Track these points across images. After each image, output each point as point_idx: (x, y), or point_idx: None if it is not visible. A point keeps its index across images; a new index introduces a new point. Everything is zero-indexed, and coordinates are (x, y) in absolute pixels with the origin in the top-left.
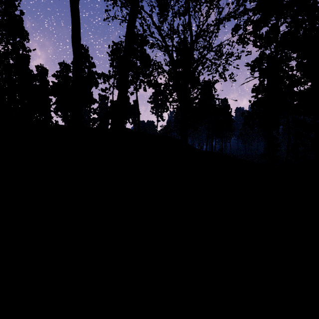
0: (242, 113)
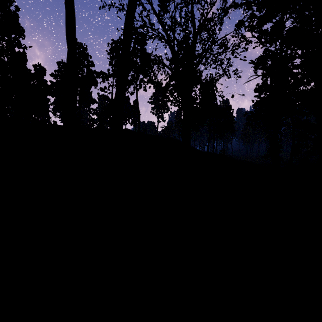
0: (245, 113)
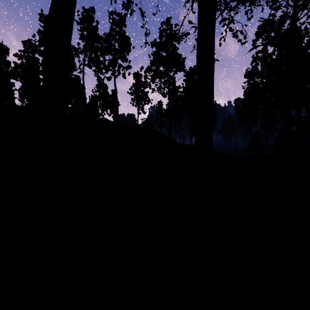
0: (235, 100)
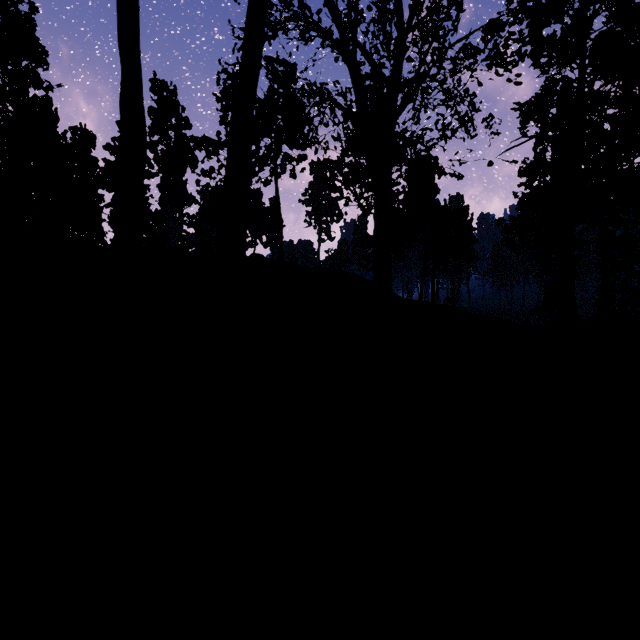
0: (500, 220)
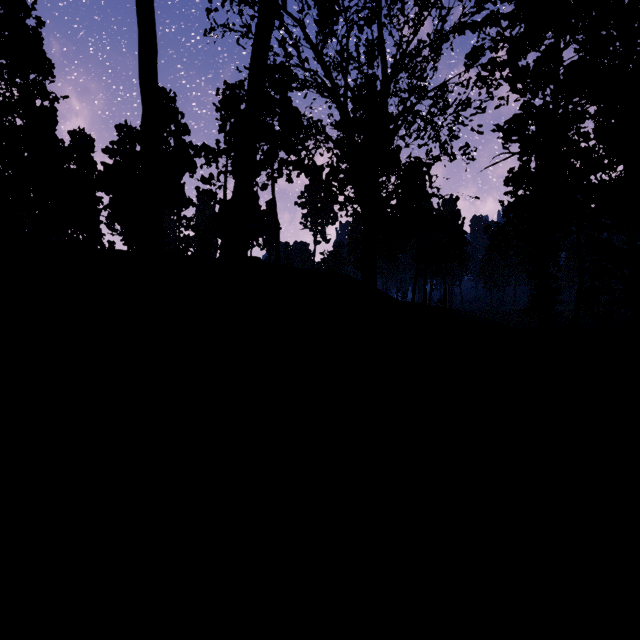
0: (487, 226)
